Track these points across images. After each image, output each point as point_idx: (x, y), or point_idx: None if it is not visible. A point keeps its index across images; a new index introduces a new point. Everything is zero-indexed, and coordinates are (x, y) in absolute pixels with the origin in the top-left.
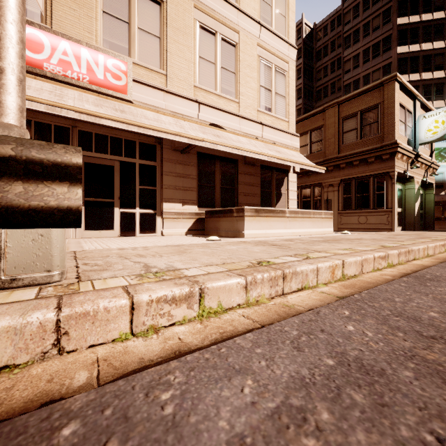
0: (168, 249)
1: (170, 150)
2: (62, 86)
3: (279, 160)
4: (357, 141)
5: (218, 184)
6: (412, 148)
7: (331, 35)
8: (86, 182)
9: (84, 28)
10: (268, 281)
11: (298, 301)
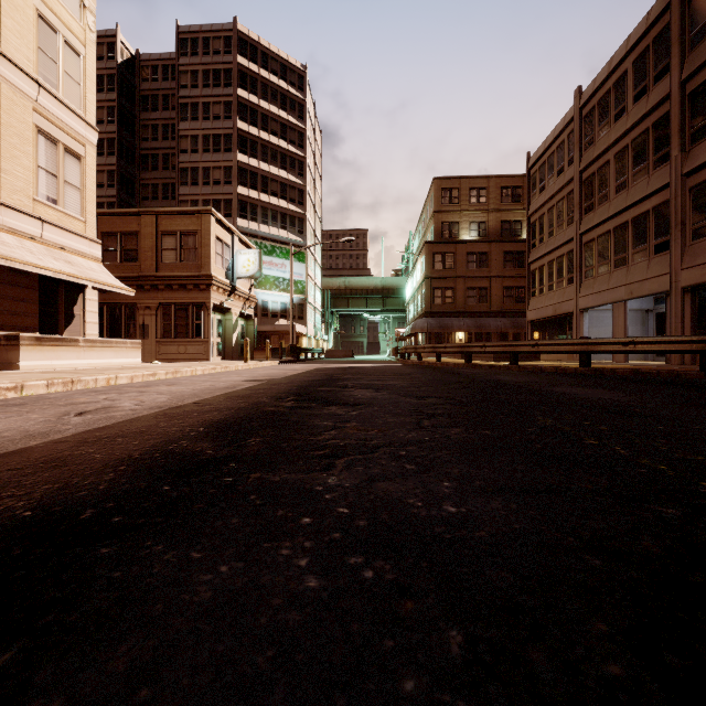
0: None
1: None
2: None
3: (71, 277)
4: (178, 263)
5: None
6: (230, 282)
7: (163, 85)
8: None
9: None
10: (62, 383)
11: None
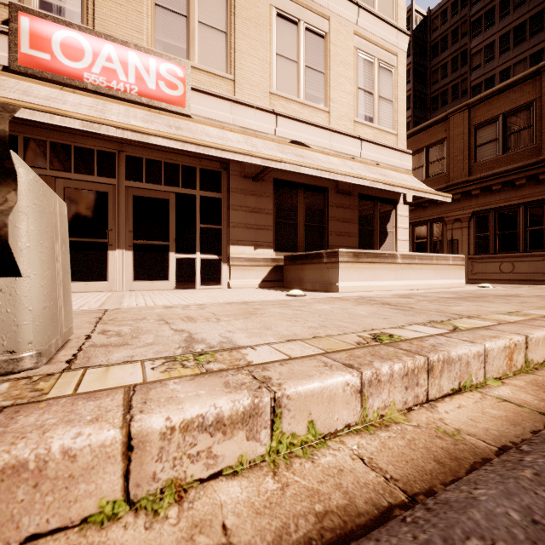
0: (232, 308)
1: (239, 178)
2: (105, 100)
3: (386, 186)
4: (498, 156)
5: (301, 220)
6: None
7: (452, 21)
8: (135, 220)
9: (133, 27)
10: (401, 377)
11: (464, 421)
